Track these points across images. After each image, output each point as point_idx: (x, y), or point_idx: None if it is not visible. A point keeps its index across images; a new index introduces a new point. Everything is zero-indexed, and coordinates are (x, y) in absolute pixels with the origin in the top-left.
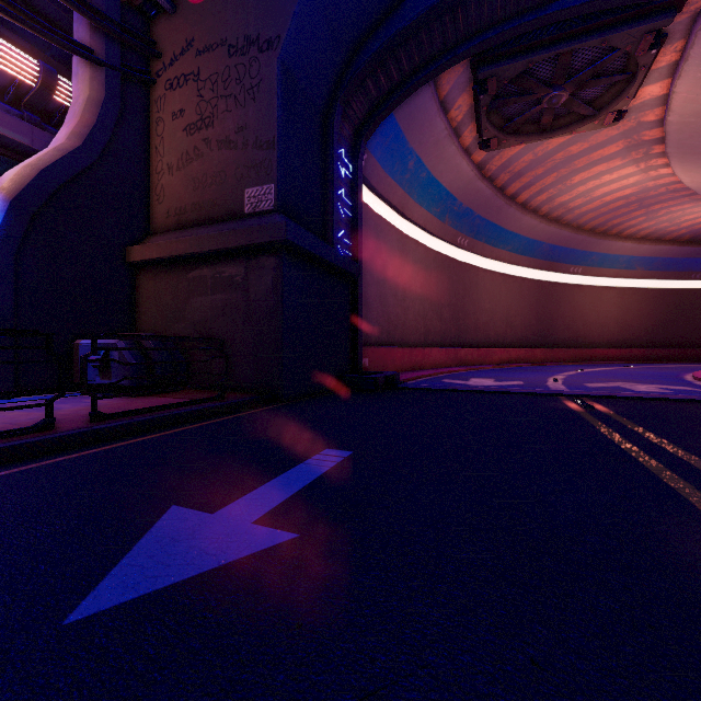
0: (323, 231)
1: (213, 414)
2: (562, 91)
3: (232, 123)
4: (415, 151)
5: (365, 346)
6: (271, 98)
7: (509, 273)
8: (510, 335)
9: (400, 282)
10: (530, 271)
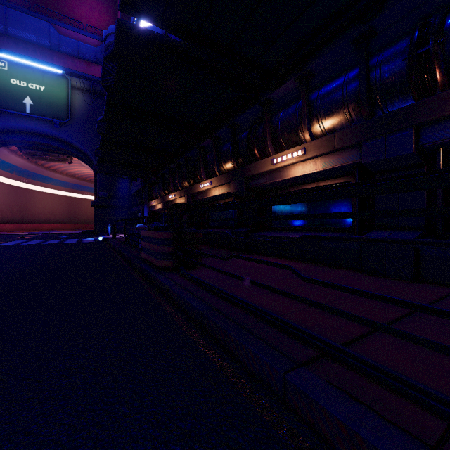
0: None
1: None
2: (49, 156)
3: None
4: None
5: None
6: None
7: (54, 192)
8: (54, 218)
9: None
10: (65, 192)
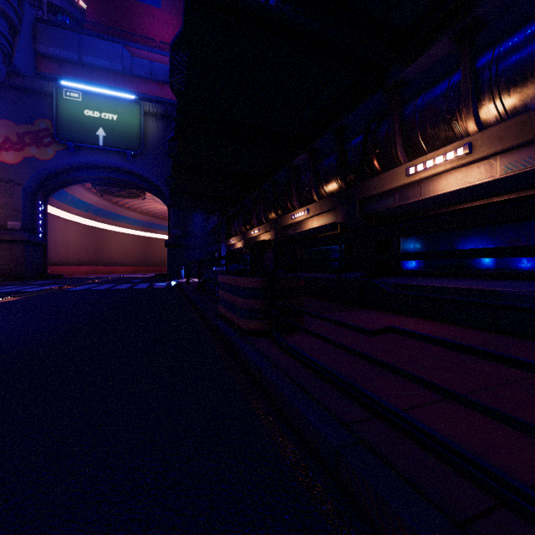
0: (34, 230)
1: (11, 281)
2: (122, 192)
3: (2, 201)
4: (71, 194)
5: (49, 266)
6: (19, 199)
7: (128, 232)
8: (128, 260)
9: (65, 239)
10: (139, 231)
